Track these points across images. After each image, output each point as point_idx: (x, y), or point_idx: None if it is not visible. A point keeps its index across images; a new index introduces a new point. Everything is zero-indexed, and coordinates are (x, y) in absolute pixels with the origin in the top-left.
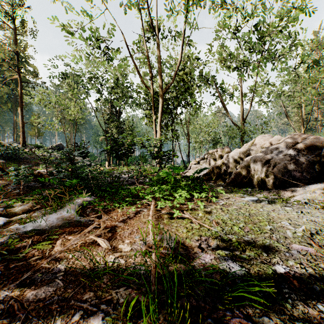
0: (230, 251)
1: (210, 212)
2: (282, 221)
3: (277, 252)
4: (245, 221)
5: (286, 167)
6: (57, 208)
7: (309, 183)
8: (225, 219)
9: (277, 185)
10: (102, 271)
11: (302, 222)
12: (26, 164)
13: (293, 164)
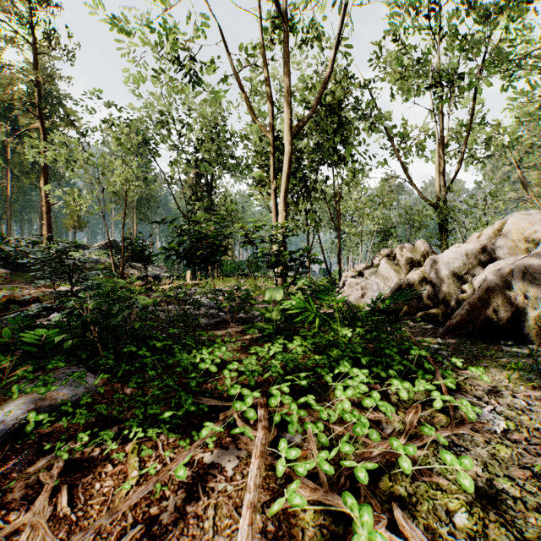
0: None
1: (495, 499)
2: None
3: None
4: None
5: None
6: None
7: None
8: None
9: None
10: None
11: None
12: None
13: None
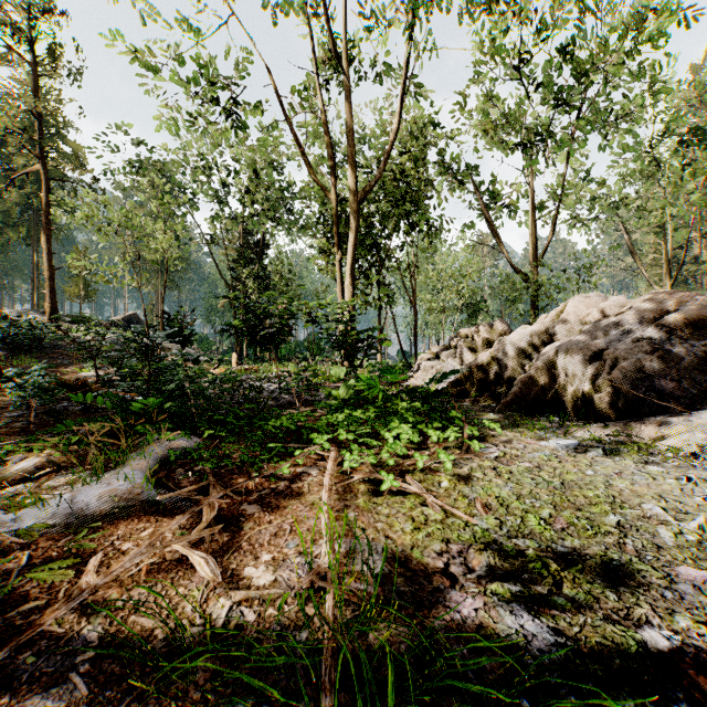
0: (522, 585)
1: (468, 479)
2: (645, 504)
3: (641, 589)
4: (555, 503)
5: (641, 369)
6: (107, 467)
7: (695, 405)
8: (505, 497)
9: (621, 409)
10: (196, 645)
11: (695, 505)
12: (56, 359)
13: (659, 362)
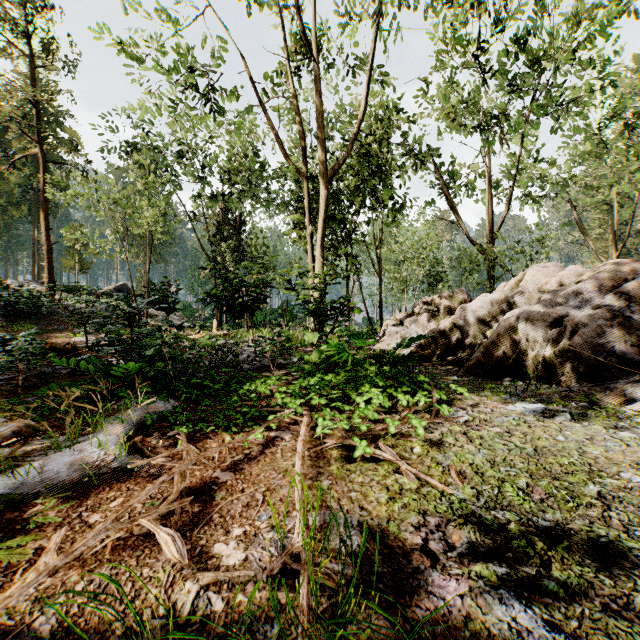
0: (507, 565)
1: (440, 444)
2: (623, 472)
3: (635, 571)
4: (531, 472)
5: (601, 335)
6: (86, 431)
7: None
8: (479, 465)
9: (582, 373)
10: None
11: None
12: (53, 325)
13: (619, 328)
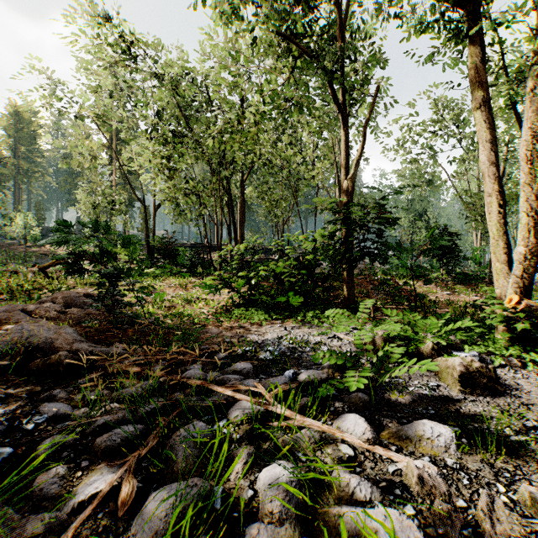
0: None
1: None
2: None
3: None
4: None
5: None
6: None
7: None
8: None
9: None
10: None
11: None
12: None
13: None
